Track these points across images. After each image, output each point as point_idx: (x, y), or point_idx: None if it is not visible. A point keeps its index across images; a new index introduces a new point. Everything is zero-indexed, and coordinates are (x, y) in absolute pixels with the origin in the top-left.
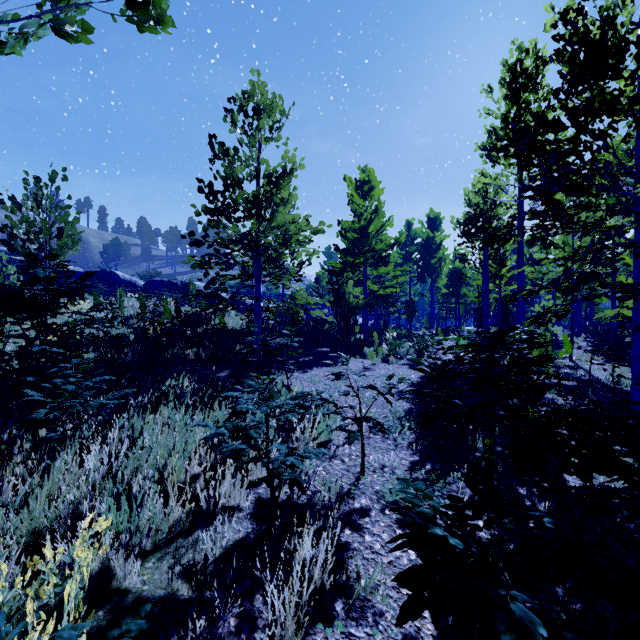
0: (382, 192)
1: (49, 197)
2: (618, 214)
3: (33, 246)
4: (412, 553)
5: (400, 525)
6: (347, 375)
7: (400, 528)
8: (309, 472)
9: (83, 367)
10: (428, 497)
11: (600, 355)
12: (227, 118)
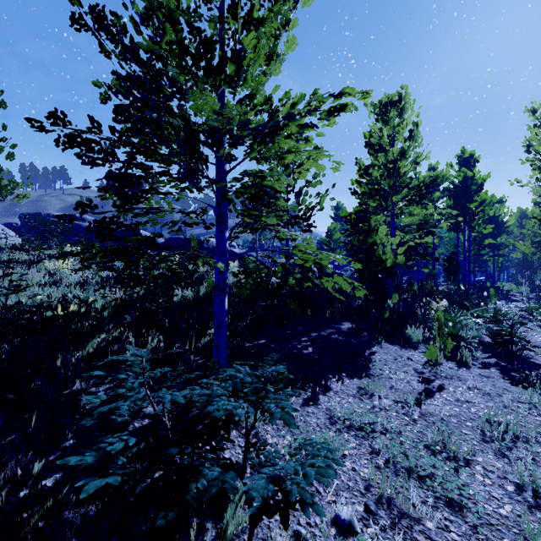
0: (417, 113)
1: None
2: None
3: None
4: None
5: None
6: None
7: None
8: None
9: None
10: None
11: None
12: None
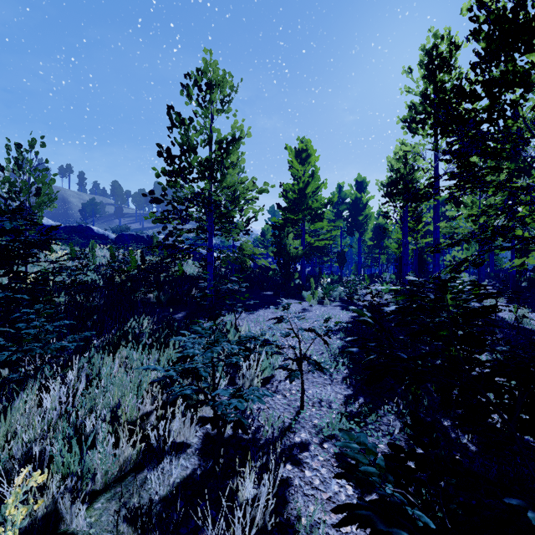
0: (317, 159)
1: (29, 161)
2: (517, 178)
3: (15, 203)
4: (349, 488)
5: (337, 459)
6: (288, 319)
7: (337, 462)
8: (254, 407)
9: (45, 312)
10: (372, 453)
11: (506, 298)
12: (183, 92)
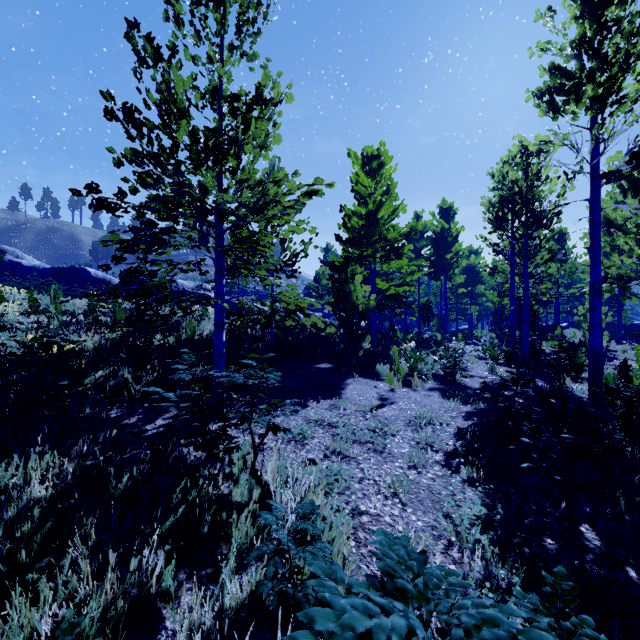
0: (394, 169)
1: None
2: None
3: None
4: None
5: None
6: None
7: None
8: None
9: None
10: None
11: None
12: (168, 12)
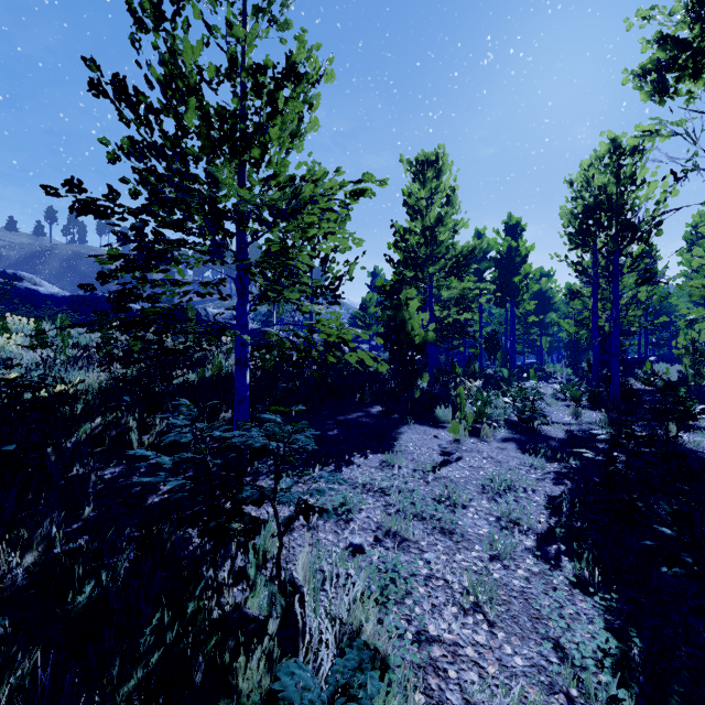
0: (455, 176)
1: None
2: None
3: None
4: None
5: None
6: None
7: None
8: None
9: None
10: None
11: None
12: None
